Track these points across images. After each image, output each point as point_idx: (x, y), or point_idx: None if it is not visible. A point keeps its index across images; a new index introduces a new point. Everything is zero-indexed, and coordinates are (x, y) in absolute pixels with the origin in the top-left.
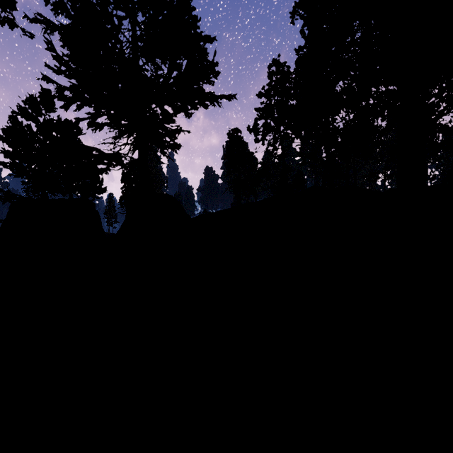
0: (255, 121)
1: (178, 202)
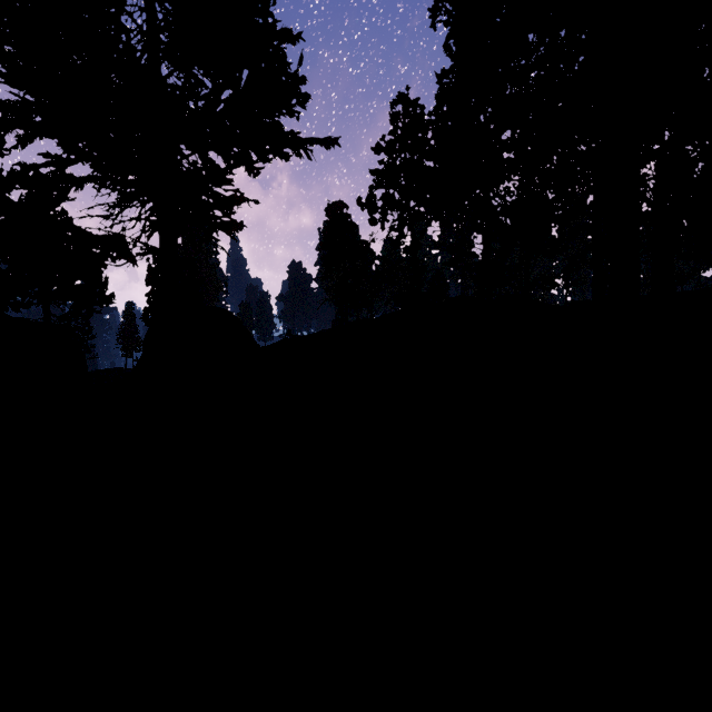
0: (371, 190)
1: (239, 322)
